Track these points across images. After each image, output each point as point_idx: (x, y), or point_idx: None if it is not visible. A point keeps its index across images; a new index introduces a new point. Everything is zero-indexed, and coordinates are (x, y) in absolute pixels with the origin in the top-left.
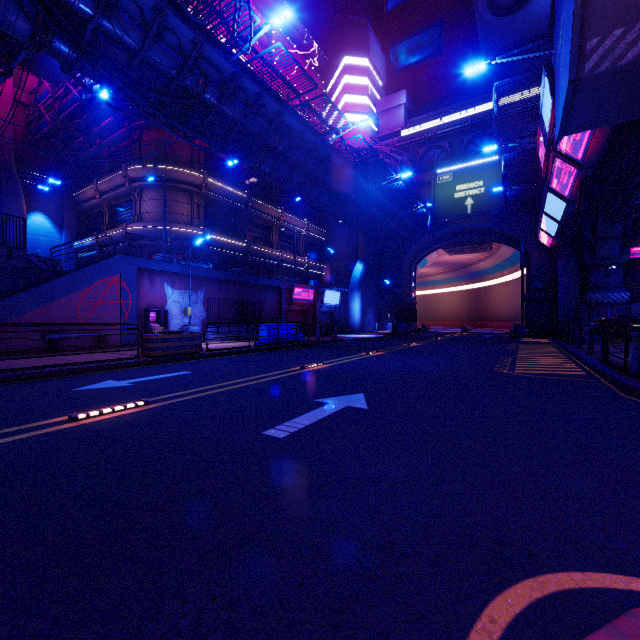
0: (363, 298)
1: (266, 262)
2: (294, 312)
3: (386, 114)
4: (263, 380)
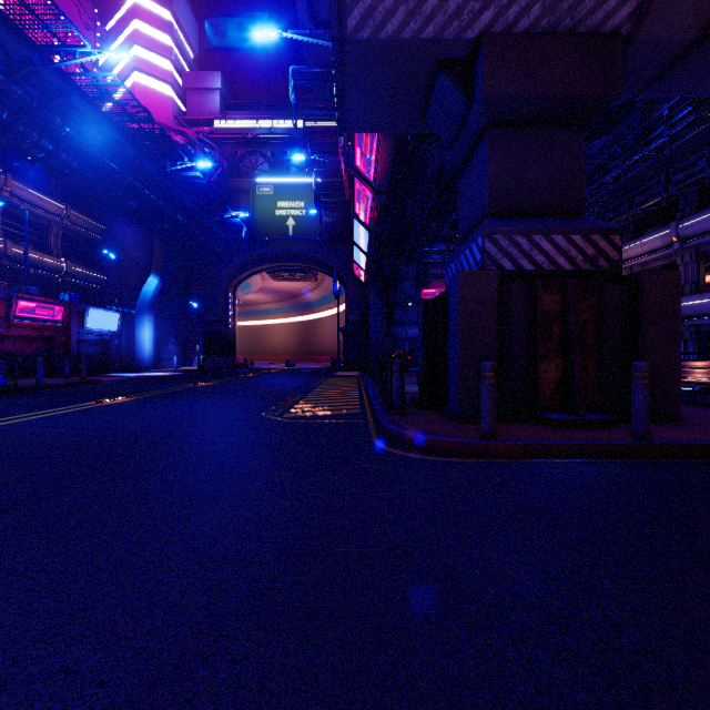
0: (159, 324)
1: None
2: (22, 339)
3: (197, 94)
4: None
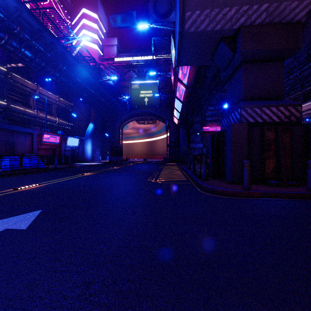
0: (93, 143)
1: (24, 117)
2: (45, 150)
3: (107, 47)
4: None
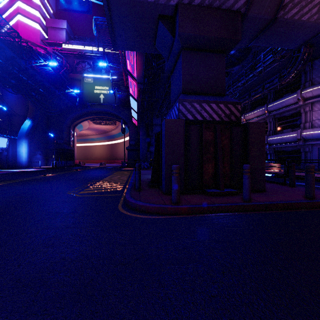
0: (31, 144)
1: None
2: None
3: (53, 30)
4: None
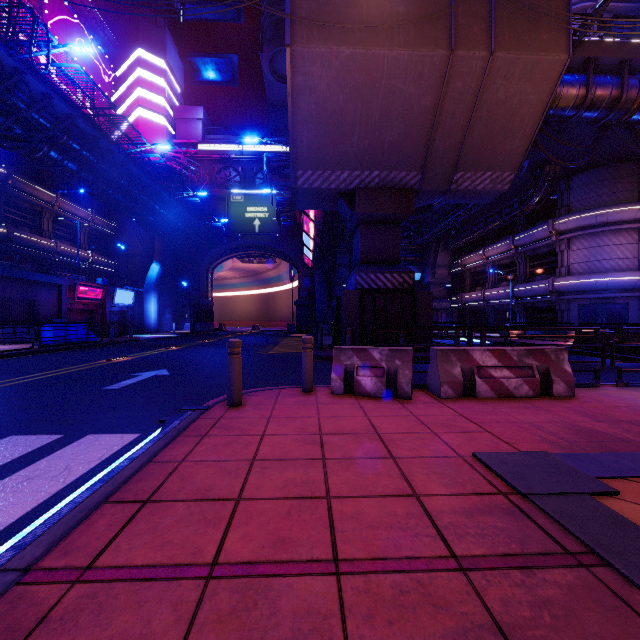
0: (160, 299)
1: (34, 253)
2: (77, 312)
3: (184, 122)
4: (76, 369)
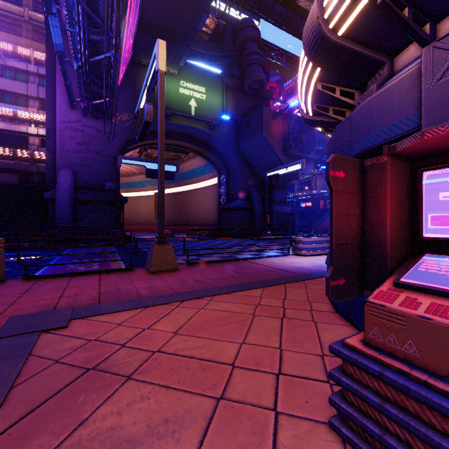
0: None
1: None
2: None
3: None
4: None
